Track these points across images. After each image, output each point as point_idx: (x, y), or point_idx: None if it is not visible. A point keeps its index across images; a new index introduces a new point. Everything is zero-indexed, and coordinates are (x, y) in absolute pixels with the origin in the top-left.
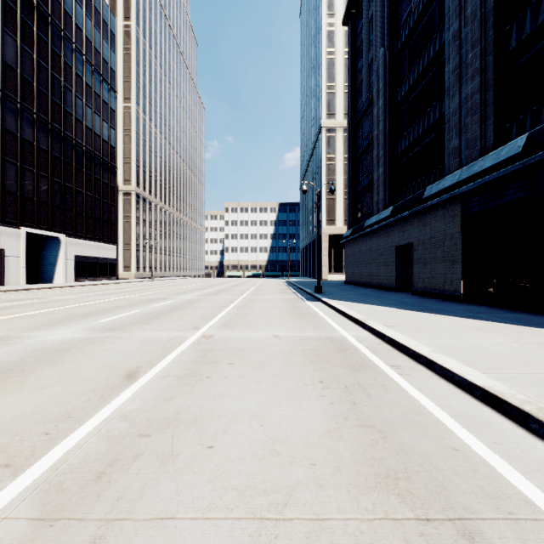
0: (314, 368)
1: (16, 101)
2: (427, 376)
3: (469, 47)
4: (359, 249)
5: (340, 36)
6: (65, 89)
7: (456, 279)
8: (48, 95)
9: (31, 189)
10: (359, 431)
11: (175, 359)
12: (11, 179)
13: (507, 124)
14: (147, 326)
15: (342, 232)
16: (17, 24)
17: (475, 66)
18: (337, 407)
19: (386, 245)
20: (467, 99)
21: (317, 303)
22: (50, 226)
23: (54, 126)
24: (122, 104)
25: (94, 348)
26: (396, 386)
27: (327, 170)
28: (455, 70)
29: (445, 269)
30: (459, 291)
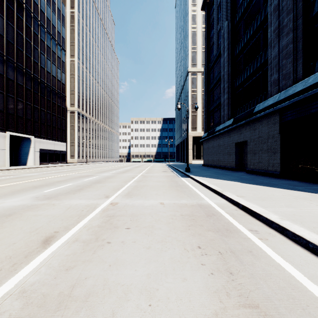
0: (192, 233)
1: (3, 55)
2: (283, 241)
3: (285, 14)
4: (212, 145)
5: (199, 17)
6: (34, 48)
7: (276, 163)
8: (23, 52)
9: (12, 109)
10: (245, 314)
11: (86, 223)
12: (0, 102)
13: (311, 63)
14: (74, 195)
15: (200, 135)
16: (4, 8)
17: (289, 26)
18: (217, 278)
19: (229, 142)
20: (284, 48)
21: (187, 178)
22: (24, 131)
23: (27, 70)
24: (69, 59)
25: (30, 214)
26: (261, 252)
27: (192, 98)
28: (275, 30)
29: (269, 156)
30: (278, 171)
